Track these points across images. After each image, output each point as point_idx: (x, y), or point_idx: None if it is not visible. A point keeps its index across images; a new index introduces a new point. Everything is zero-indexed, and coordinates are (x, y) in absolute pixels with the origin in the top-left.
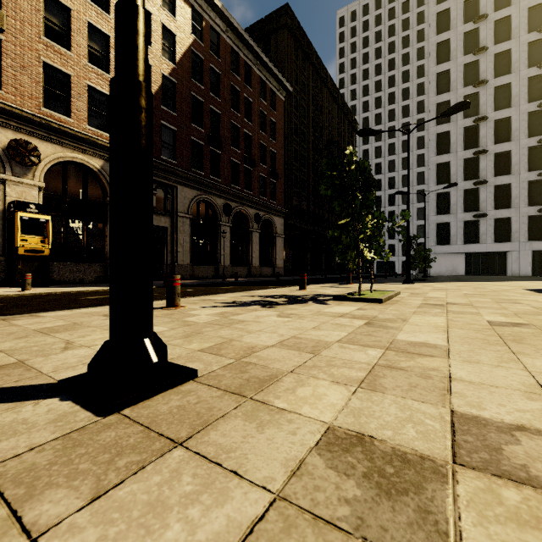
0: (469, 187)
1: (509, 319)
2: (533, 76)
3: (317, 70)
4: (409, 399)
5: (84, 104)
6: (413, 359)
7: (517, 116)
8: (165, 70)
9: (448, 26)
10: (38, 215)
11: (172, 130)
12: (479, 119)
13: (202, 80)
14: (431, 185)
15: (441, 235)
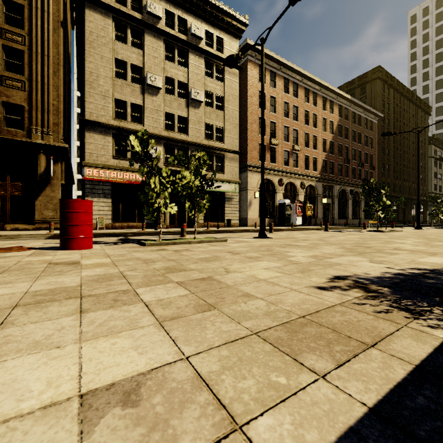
0: None
1: None
2: None
3: (397, 90)
4: None
5: (311, 164)
6: None
7: None
8: (330, 139)
9: None
10: (310, 205)
11: (332, 162)
12: None
13: (342, 134)
14: None
15: None
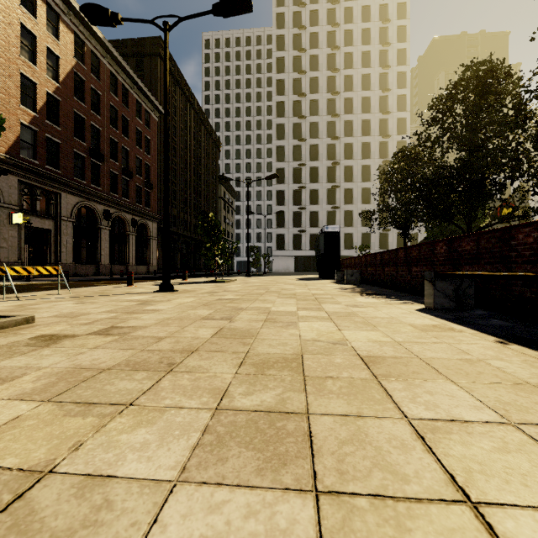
0: (296, 210)
1: (260, 284)
2: (330, 144)
3: (186, 95)
4: (219, 290)
5: None
6: (224, 289)
7: (322, 167)
8: (50, 88)
9: (284, 92)
10: None
11: (56, 142)
12: (301, 165)
13: (84, 98)
14: (273, 205)
15: (280, 243)
